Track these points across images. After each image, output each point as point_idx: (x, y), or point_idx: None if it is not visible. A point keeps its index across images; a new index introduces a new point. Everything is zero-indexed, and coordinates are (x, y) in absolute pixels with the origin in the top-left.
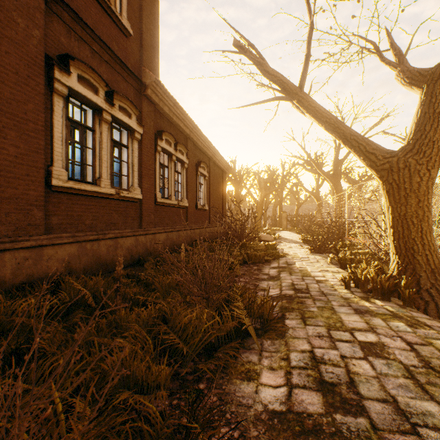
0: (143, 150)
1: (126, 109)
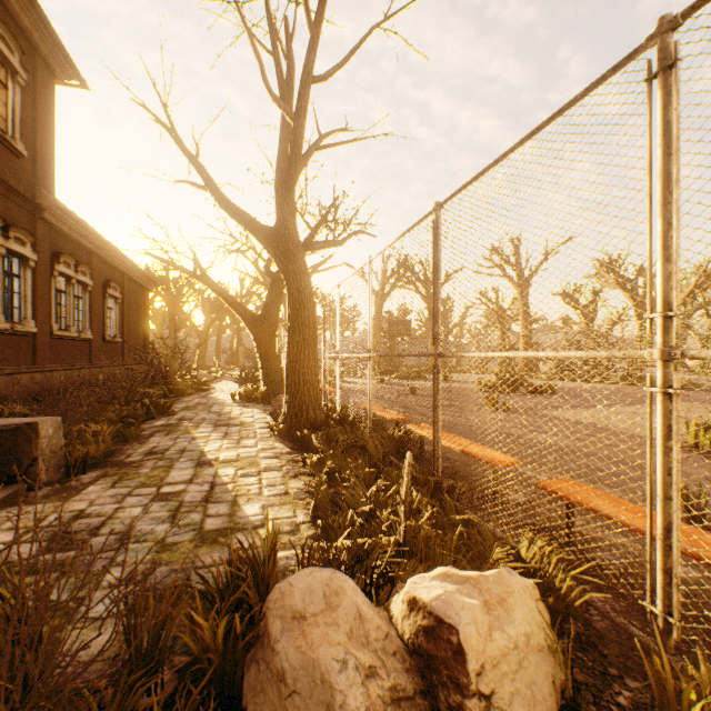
0: (38, 278)
1: (21, 238)
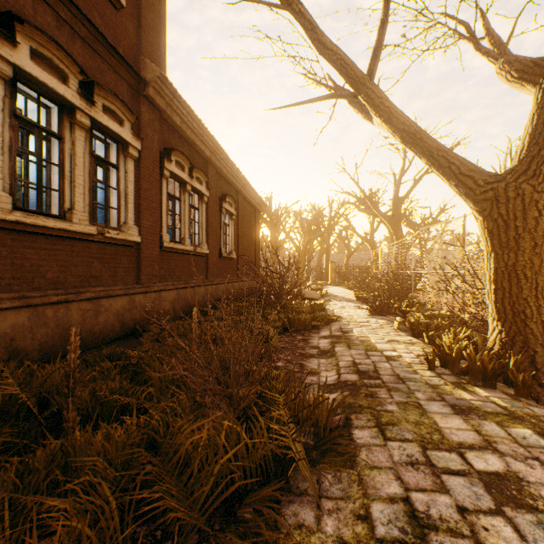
0: (142, 174)
1: (114, 112)
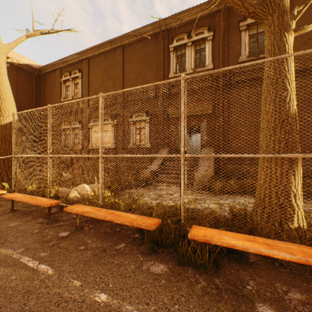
0: None
1: None
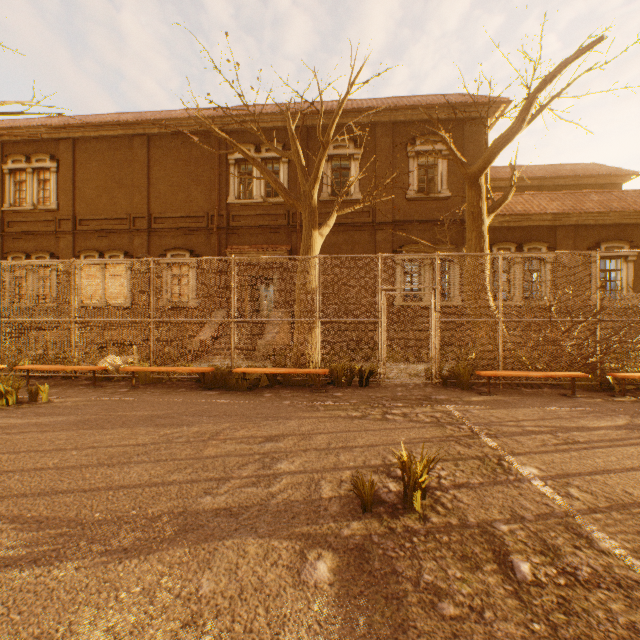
0: None
1: None
